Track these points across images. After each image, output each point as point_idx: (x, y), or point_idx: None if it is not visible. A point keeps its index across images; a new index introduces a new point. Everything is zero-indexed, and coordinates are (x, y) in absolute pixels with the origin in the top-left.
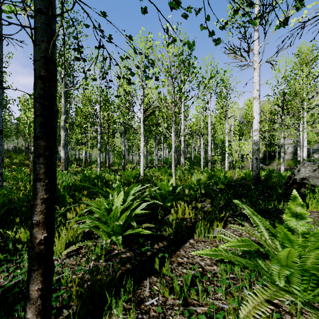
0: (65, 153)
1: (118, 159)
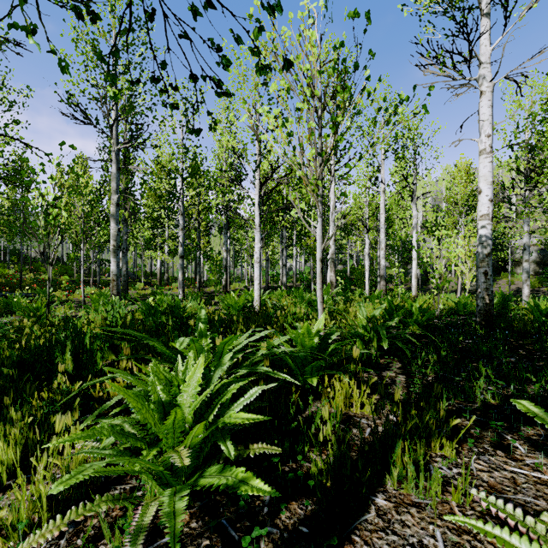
0: (117, 264)
1: (216, 274)
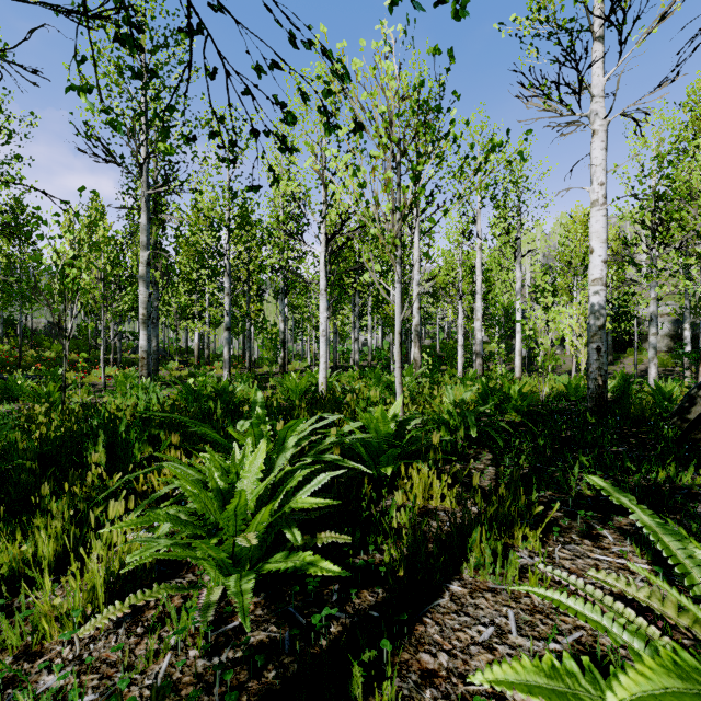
0: (148, 338)
1: (271, 350)
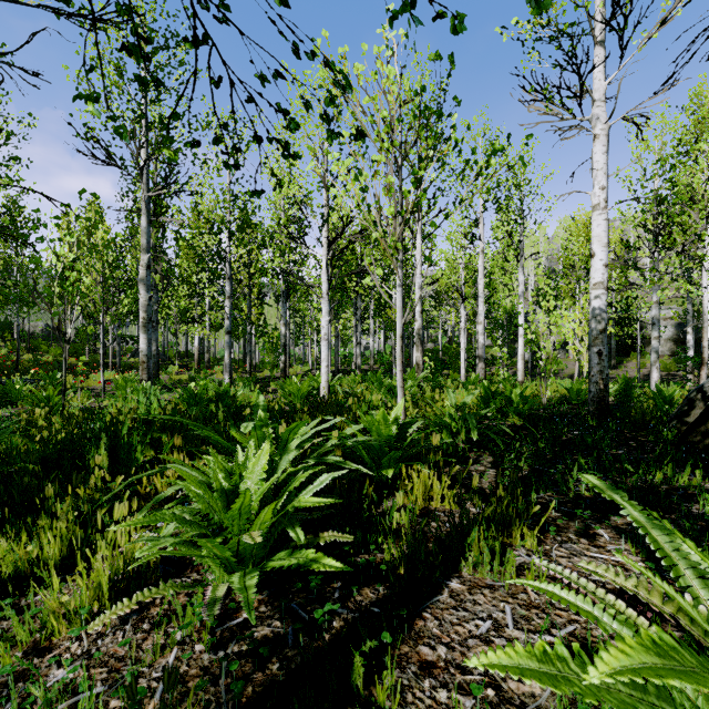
0: (148, 341)
1: (272, 354)
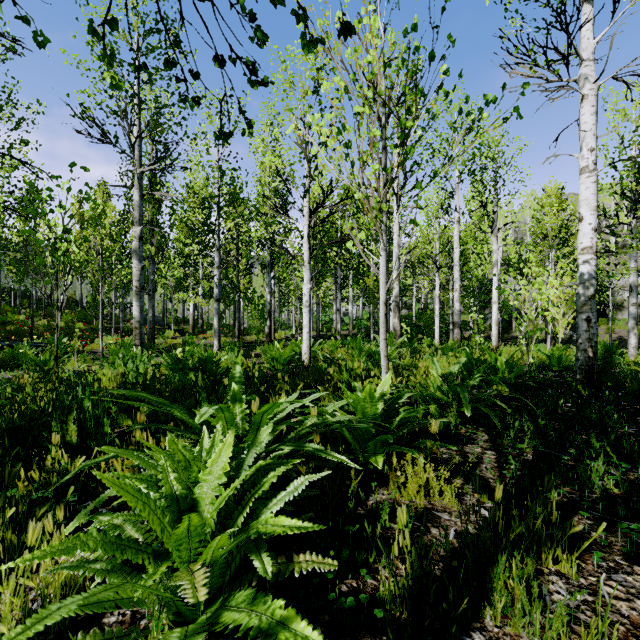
0: (140, 309)
1: (258, 320)
